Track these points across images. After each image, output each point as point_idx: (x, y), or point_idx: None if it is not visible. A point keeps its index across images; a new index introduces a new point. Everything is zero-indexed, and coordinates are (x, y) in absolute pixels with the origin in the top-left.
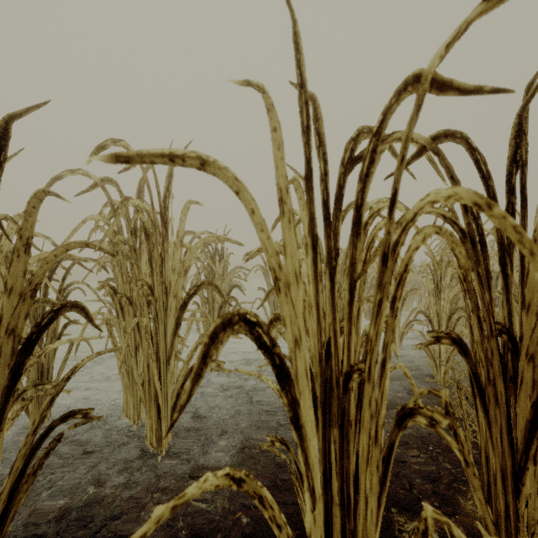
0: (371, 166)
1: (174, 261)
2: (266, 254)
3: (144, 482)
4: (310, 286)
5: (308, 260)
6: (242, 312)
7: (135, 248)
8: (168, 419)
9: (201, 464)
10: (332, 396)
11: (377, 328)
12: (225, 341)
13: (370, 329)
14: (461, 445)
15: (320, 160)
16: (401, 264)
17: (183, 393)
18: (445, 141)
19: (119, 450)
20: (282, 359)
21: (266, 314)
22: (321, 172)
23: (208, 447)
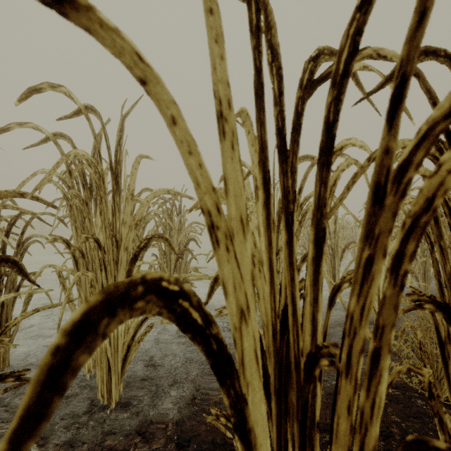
0: (352, 57)
1: (125, 214)
2: (196, 189)
3: (89, 440)
4: (260, 238)
5: (257, 206)
6: (152, 278)
7: (87, 202)
8: (119, 371)
9: (150, 417)
10: (289, 379)
11: (364, 300)
12: None
13: (350, 300)
14: (447, 436)
15: (273, 78)
16: (416, 199)
17: (134, 345)
18: (427, 60)
19: (71, 401)
20: (220, 342)
21: None
22: (274, 94)
23: (159, 398)
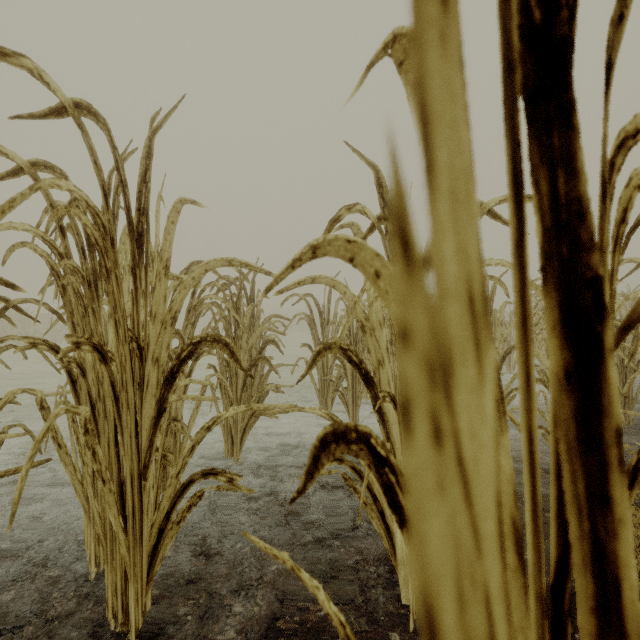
0: None
1: (154, 301)
2: None
3: None
4: None
5: None
6: None
7: (90, 280)
8: (143, 574)
9: None
10: None
11: None
12: (254, 421)
13: None
14: None
15: None
16: None
17: (169, 529)
18: None
19: (60, 625)
20: None
21: (313, 380)
22: None
23: (214, 618)
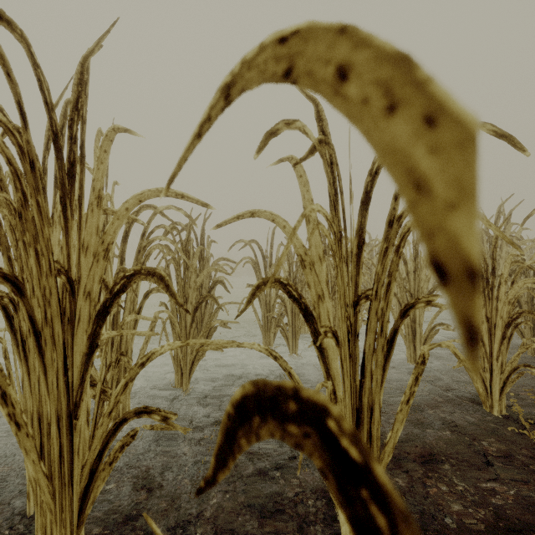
0: None
1: (86, 232)
2: None
3: None
4: None
5: None
6: None
7: (21, 211)
8: (74, 517)
9: None
10: None
11: None
12: (201, 355)
13: None
14: None
15: None
16: None
17: (101, 470)
18: None
19: None
20: None
21: (257, 317)
22: None
23: None
